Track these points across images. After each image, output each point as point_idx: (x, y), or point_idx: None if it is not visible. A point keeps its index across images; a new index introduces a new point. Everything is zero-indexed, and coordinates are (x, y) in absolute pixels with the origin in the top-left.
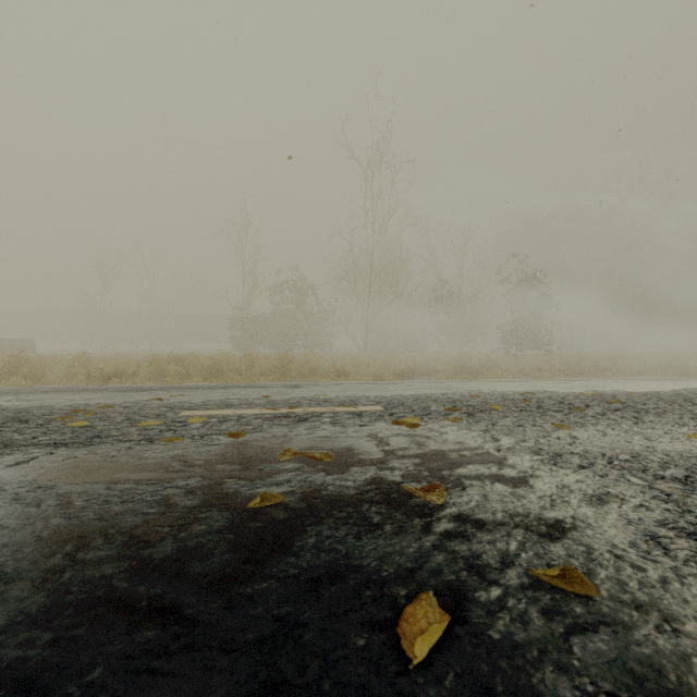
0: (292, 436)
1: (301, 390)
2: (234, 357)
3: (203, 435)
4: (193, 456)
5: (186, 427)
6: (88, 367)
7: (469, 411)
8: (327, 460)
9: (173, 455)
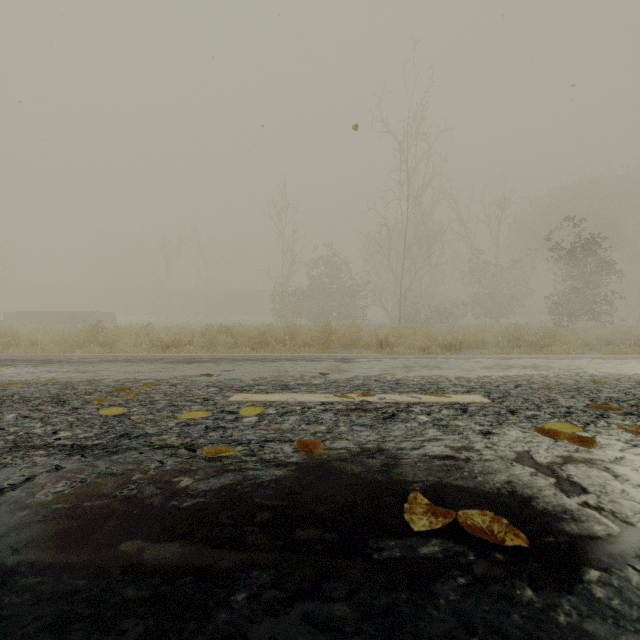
0: (392, 451)
1: (357, 366)
2: (278, 328)
3: (261, 440)
4: (251, 496)
5: (238, 423)
6: (151, 336)
7: (629, 409)
8: (513, 542)
9: (221, 490)
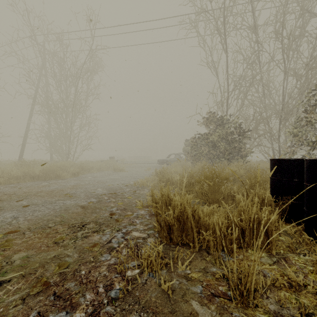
0: None
1: None
2: None
3: None
4: None
5: None
6: None
7: None
8: None
9: None
